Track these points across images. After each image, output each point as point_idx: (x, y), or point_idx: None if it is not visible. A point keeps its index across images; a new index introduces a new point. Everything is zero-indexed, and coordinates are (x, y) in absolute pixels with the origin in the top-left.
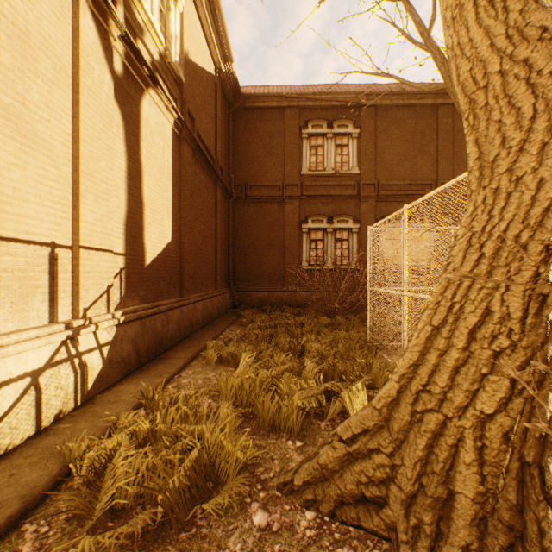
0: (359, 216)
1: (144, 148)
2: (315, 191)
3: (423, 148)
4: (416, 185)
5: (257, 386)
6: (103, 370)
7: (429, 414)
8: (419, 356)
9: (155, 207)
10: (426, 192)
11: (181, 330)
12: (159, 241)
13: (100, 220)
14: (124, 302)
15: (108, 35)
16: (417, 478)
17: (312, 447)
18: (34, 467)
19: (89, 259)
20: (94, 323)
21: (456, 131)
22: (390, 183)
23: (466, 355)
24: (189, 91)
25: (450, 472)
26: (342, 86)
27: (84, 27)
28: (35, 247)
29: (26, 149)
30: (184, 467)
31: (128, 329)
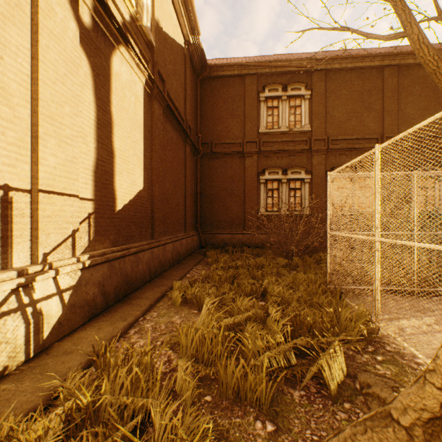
0: (310, 167)
1: (115, 101)
2: (271, 146)
3: (369, 106)
4: (363, 139)
5: (219, 341)
6: (62, 316)
7: None
8: None
9: (126, 157)
10: (372, 145)
11: (151, 270)
12: (131, 188)
13: (63, 164)
14: (93, 245)
15: None
16: None
17: (287, 435)
18: None
19: (50, 203)
20: (55, 267)
21: (401, 89)
22: (339, 138)
23: None
24: (160, 56)
25: None
26: (295, 54)
27: None
28: None
29: None
30: None
31: (94, 273)
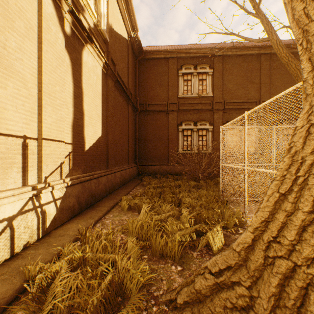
0: (212, 121)
1: (84, 80)
2: (186, 106)
3: (251, 80)
4: (247, 102)
5: (152, 227)
6: (56, 215)
7: (279, 260)
8: (269, 215)
9: (91, 115)
10: (253, 107)
11: (107, 189)
12: (94, 135)
13: (55, 122)
14: (71, 172)
15: (61, 9)
16: (271, 309)
17: (188, 271)
18: (4, 283)
19: (48, 146)
20: (51, 185)
21: (272, 69)
22: (231, 101)
23: (311, 217)
24: (112, 47)
25: (301, 309)
26: (202, 44)
27: (45, 2)
28: (13, 138)
29: (6, 76)
30: (100, 289)
31: (73, 189)
